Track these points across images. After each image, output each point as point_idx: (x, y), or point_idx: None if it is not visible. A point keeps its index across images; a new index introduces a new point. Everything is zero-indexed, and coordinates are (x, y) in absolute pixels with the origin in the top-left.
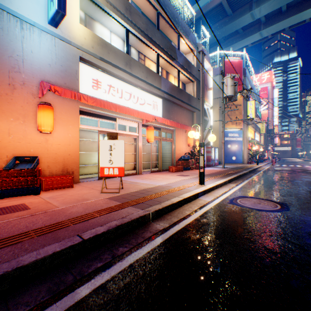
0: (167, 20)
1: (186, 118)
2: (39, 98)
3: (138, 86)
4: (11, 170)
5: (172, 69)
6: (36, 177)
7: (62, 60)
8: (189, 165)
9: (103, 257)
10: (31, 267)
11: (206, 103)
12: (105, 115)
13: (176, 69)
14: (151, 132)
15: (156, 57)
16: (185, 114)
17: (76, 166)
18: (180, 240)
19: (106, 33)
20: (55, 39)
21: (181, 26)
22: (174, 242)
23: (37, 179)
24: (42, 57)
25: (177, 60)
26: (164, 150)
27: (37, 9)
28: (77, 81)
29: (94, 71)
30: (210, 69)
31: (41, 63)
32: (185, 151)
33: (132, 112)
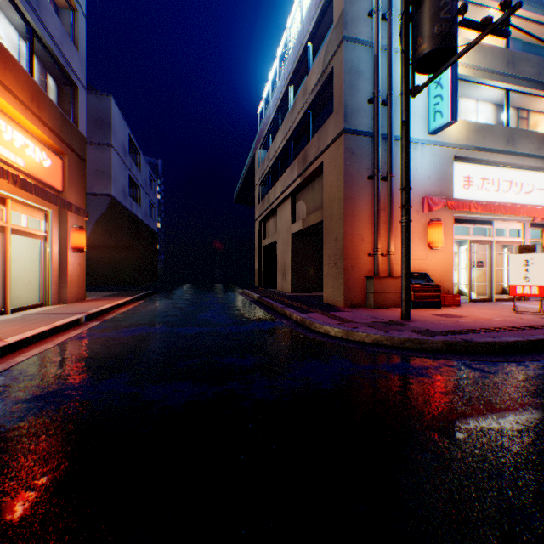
0: None
1: None
2: (420, 214)
3: (521, 167)
4: (419, 285)
5: None
6: (437, 292)
7: (437, 168)
8: None
9: None
10: None
11: None
12: (477, 219)
13: None
14: None
15: None
16: None
17: (449, 284)
18: None
19: (468, 107)
20: (431, 147)
21: None
22: None
23: (438, 294)
24: (422, 171)
25: None
26: None
27: (419, 125)
28: (450, 186)
29: (463, 167)
30: None
31: (421, 178)
32: None
33: (526, 212)
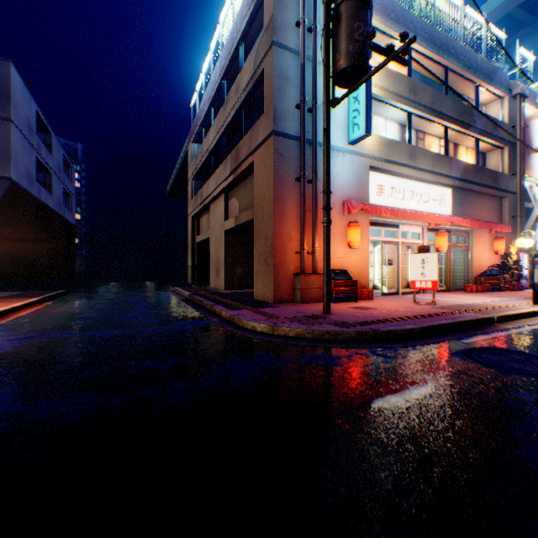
0: (458, 73)
1: (488, 210)
2: (341, 216)
3: (420, 180)
4: (340, 281)
5: (463, 139)
6: (355, 287)
7: (356, 175)
8: (498, 284)
9: (478, 331)
10: (445, 325)
11: (528, 179)
12: (388, 223)
13: (471, 138)
14: (442, 238)
15: (440, 131)
16: (487, 203)
17: (365, 280)
18: (534, 332)
19: (381, 124)
20: (351, 156)
21: (481, 70)
22: (529, 332)
23: (356, 289)
24: (343, 177)
25: (474, 125)
26: None
27: (340, 135)
28: (366, 192)
29: (377, 176)
30: (535, 116)
31: (343, 183)
32: (488, 262)
33: (424, 218)
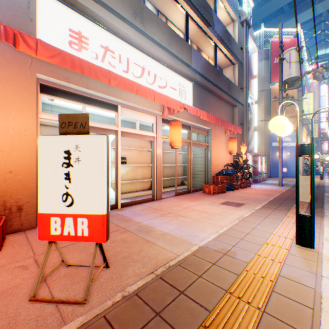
0: None
1: (225, 115)
2: None
3: (155, 57)
4: None
5: (205, 43)
6: None
7: None
8: (233, 183)
9: None
10: None
11: (250, 95)
12: (94, 98)
13: (211, 41)
14: (177, 130)
15: (183, 20)
16: (224, 108)
17: (27, 195)
18: None
19: None
20: None
21: None
22: None
23: None
24: None
25: (213, 27)
26: (193, 160)
27: None
28: (30, 23)
29: (72, 16)
30: (254, 49)
31: None
32: (224, 161)
33: (143, 91)
